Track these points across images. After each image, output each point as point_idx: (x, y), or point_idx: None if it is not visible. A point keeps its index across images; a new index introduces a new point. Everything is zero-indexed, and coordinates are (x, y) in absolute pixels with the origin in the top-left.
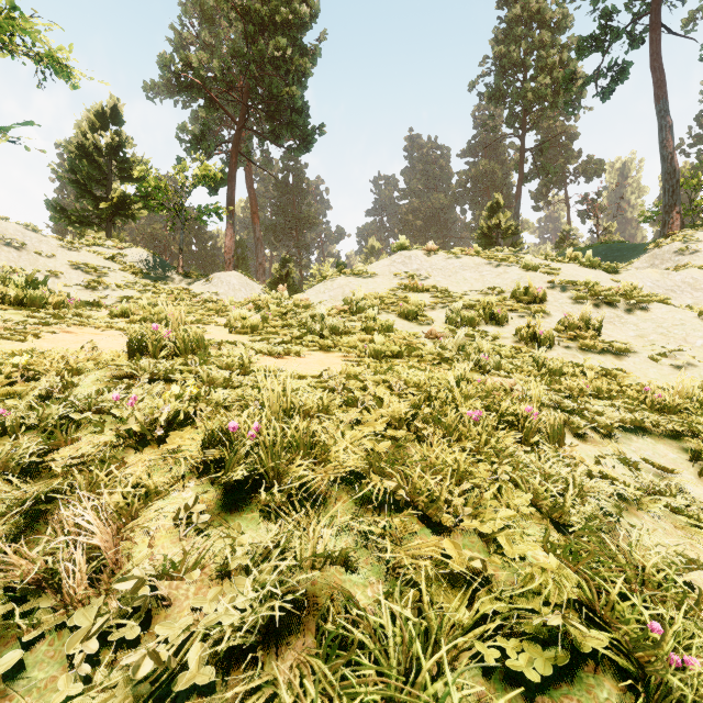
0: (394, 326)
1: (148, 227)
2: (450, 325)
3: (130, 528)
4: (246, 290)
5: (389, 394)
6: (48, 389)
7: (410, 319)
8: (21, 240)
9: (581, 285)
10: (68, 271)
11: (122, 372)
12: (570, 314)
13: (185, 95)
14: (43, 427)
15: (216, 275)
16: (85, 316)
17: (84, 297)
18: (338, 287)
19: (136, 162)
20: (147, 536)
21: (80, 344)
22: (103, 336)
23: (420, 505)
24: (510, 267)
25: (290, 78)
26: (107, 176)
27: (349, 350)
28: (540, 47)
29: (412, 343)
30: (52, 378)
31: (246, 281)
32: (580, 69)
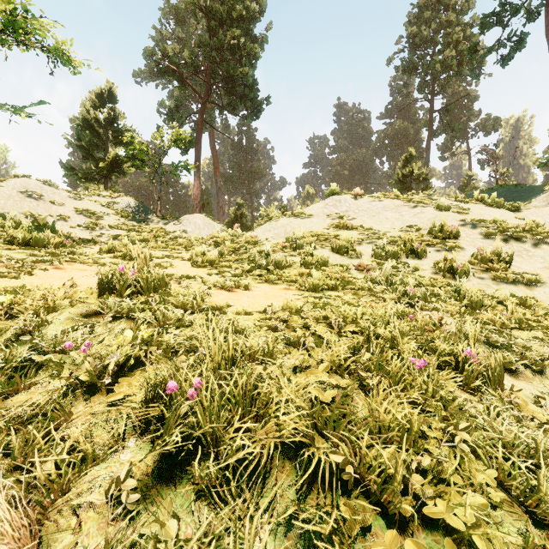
0: (328, 260)
1: (137, 181)
2: (376, 258)
3: (57, 507)
4: (208, 229)
5: (328, 333)
6: (24, 327)
7: (341, 253)
8: (39, 192)
9: (490, 222)
10: (74, 216)
11: (92, 309)
12: (482, 248)
13: (163, 78)
14: (6, 371)
15: (186, 217)
16: (77, 254)
17: (84, 235)
18: (281, 226)
19: (126, 130)
20: (74, 517)
21: (65, 280)
22: (87, 272)
23: (373, 489)
24: (425, 208)
25: (243, 61)
26: (104, 142)
27: (291, 283)
28: (447, 26)
29: (344, 275)
30: (28, 316)
31: (208, 222)
32: (481, 42)
